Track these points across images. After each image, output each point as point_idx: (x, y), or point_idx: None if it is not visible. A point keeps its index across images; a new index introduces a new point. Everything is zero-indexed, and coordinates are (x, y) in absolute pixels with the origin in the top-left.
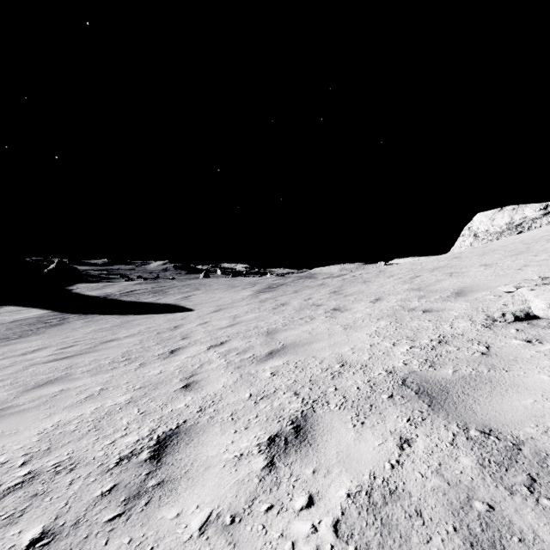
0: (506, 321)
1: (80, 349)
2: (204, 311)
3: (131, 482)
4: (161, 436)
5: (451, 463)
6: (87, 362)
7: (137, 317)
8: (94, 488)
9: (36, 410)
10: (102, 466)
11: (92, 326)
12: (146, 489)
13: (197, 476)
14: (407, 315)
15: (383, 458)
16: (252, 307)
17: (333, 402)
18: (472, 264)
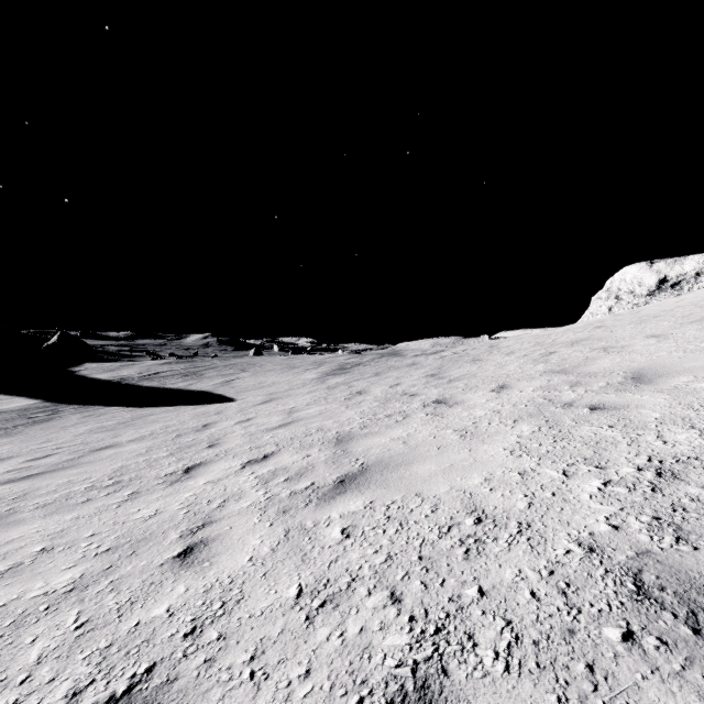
0: None
1: (57, 461)
2: (248, 402)
3: None
4: None
5: None
6: (53, 486)
7: (156, 410)
8: None
9: None
10: None
11: (89, 424)
12: None
13: None
14: (565, 415)
15: None
16: (316, 396)
17: (486, 640)
18: (631, 335)
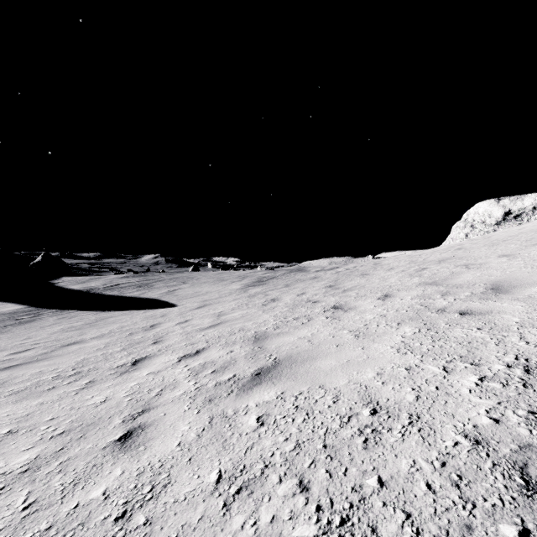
0: None
1: (33, 354)
2: (187, 307)
3: None
4: None
5: None
6: (27, 376)
7: (115, 313)
8: None
9: None
10: None
11: (62, 324)
12: None
13: None
14: (439, 319)
15: None
16: (239, 302)
17: (389, 535)
18: (486, 255)
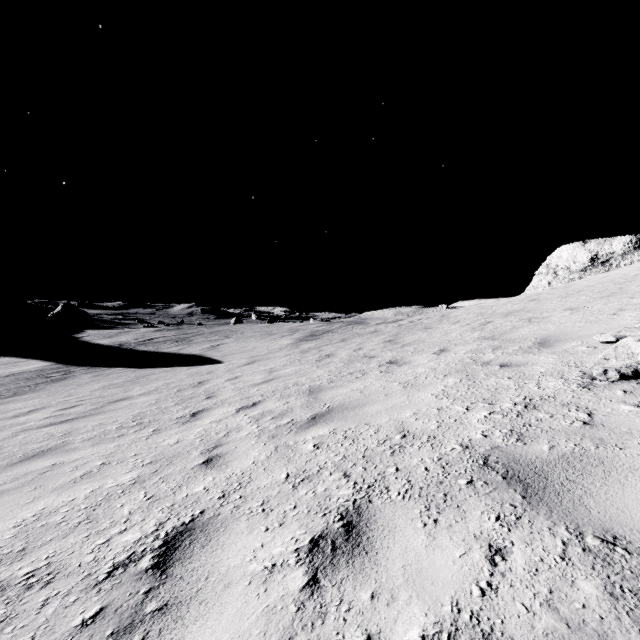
0: (608, 380)
1: (84, 410)
2: (234, 363)
3: (124, 604)
4: (169, 534)
5: (567, 590)
6: (90, 427)
7: (155, 371)
8: (73, 613)
9: (18, 492)
10: (89, 577)
11: (101, 382)
12: (143, 617)
13: (212, 598)
14: (481, 371)
15: (468, 578)
16: (291, 358)
17: (395, 489)
18: (554, 307)
